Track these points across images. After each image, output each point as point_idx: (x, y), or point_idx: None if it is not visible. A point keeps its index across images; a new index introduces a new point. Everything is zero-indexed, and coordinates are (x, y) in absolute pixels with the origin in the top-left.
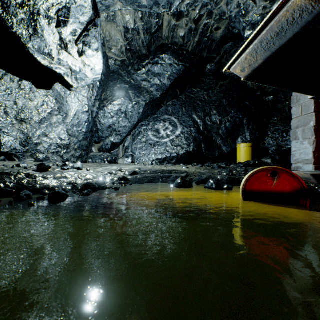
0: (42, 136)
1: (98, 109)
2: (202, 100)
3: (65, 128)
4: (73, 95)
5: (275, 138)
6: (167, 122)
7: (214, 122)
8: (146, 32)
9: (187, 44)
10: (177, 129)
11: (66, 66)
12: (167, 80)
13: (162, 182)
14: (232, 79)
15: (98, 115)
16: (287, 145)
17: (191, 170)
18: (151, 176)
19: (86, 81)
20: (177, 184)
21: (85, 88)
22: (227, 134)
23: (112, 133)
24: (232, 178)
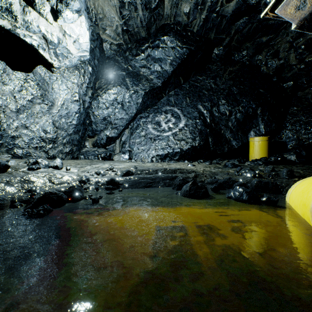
0: (21, 127)
1: (91, 99)
2: (209, 88)
3: (50, 119)
4: (60, 81)
5: (295, 130)
6: (169, 114)
7: (222, 113)
8: (144, 7)
9: (192, 23)
10: (180, 121)
11: (38, 33)
12: (169, 66)
13: (164, 186)
14: (243, 64)
15: (91, 106)
16: (311, 138)
17: (199, 169)
18: (150, 177)
19: (70, 59)
20: (186, 191)
21: (75, 73)
22: (238, 127)
23: (108, 126)
24: (264, 183)
